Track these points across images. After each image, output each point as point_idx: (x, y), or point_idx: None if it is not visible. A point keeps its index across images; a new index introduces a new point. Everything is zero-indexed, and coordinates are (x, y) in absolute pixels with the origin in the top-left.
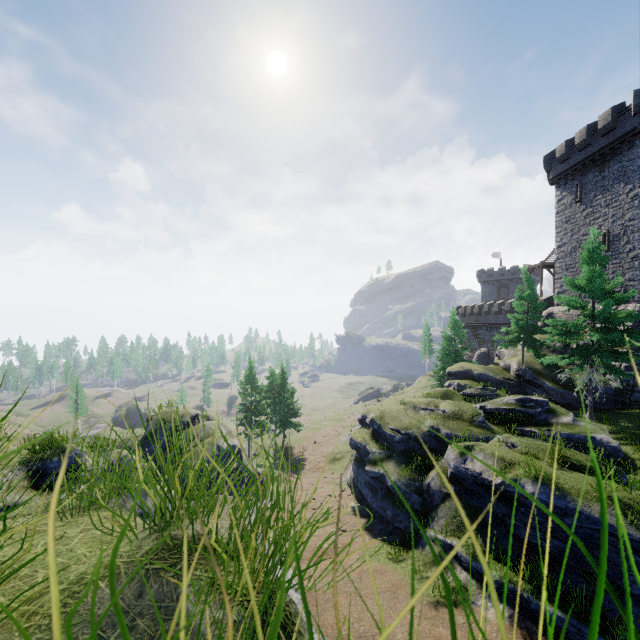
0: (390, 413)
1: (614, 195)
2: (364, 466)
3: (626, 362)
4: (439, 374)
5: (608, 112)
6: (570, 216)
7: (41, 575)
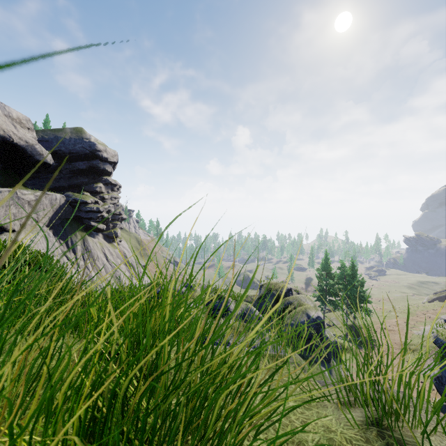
0: None
1: None
2: None
3: None
4: None
5: None
6: None
7: (275, 419)
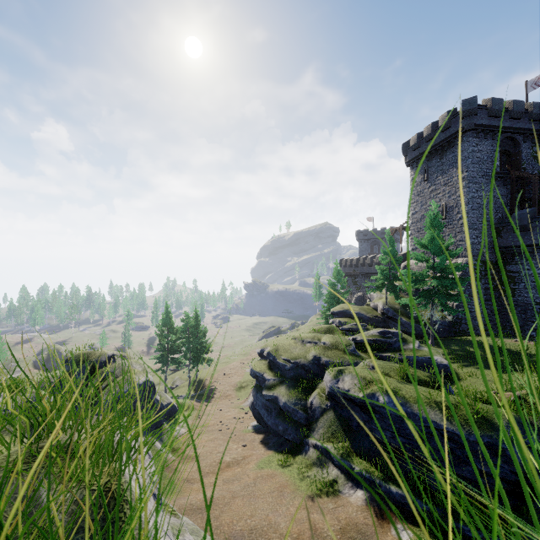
0: (283, 346)
1: (449, 177)
2: (262, 391)
3: (455, 302)
4: (326, 314)
5: (445, 114)
6: (420, 191)
7: None
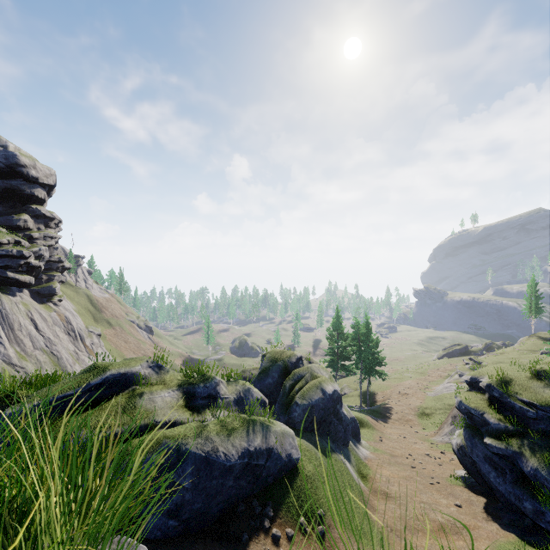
0: (516, 380)
1: None
2: (481, 437)
3: None
4: None
5: None
6: None
7: None
